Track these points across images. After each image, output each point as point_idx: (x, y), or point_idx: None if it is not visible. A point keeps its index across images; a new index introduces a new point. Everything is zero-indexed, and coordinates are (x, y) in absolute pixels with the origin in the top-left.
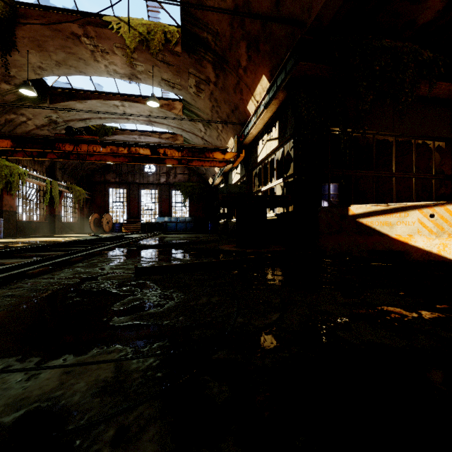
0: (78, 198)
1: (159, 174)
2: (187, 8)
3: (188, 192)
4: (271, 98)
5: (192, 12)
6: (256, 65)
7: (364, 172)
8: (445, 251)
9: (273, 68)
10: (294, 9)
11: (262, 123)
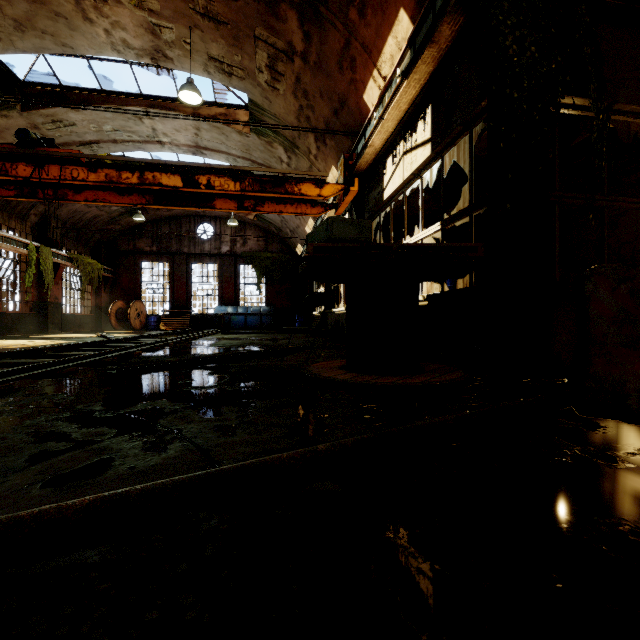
0: (89, 276)
1: (220, 240)
2: None
3: (265, 267)
4: (422, 45)
5: None
6: None
7: (631, 201)
8: None
9: None
10: None
11: (395, 119)
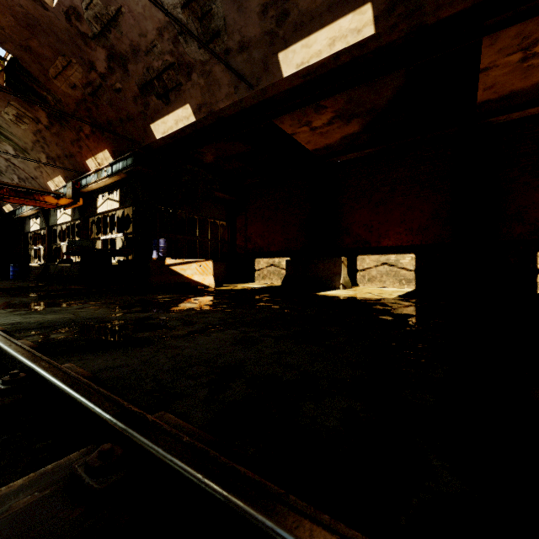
0: None
1: None
2: (27, 69)
3: None
4: (114, 174)
5: (33, 74)
6: (99, 139)
7: (180, 236)
8: (204, 281)
9: (116, 151)
10: (133, 131)
11: (104, 184)
